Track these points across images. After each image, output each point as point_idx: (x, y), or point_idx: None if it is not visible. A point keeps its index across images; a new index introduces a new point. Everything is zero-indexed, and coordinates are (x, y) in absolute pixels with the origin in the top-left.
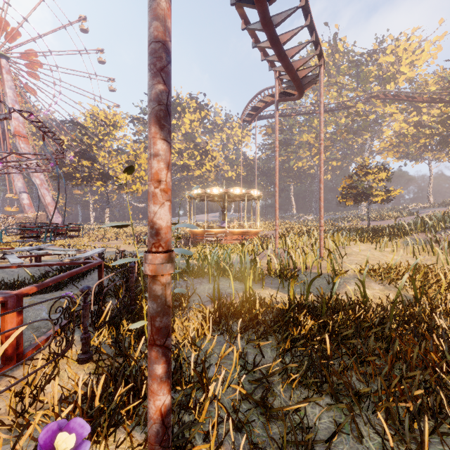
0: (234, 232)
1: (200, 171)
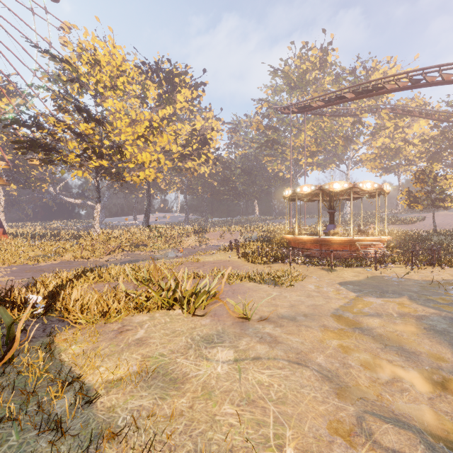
0: (383, 240)
1: (195, 163)
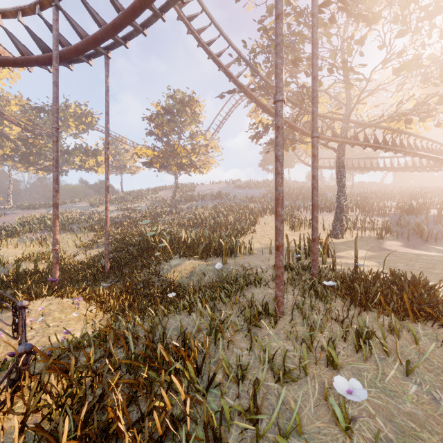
0: None
1: None
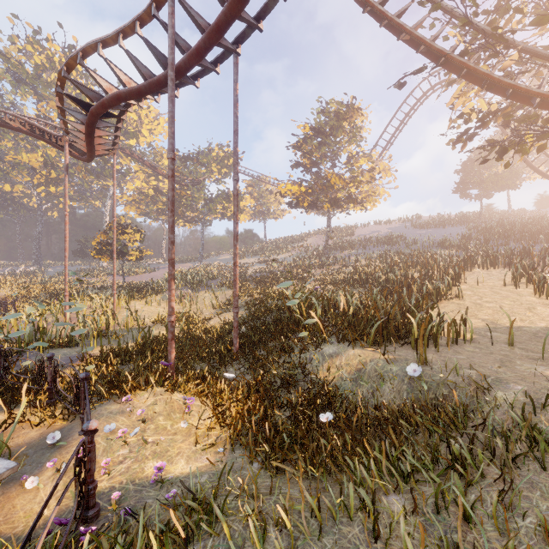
0: None
1: None
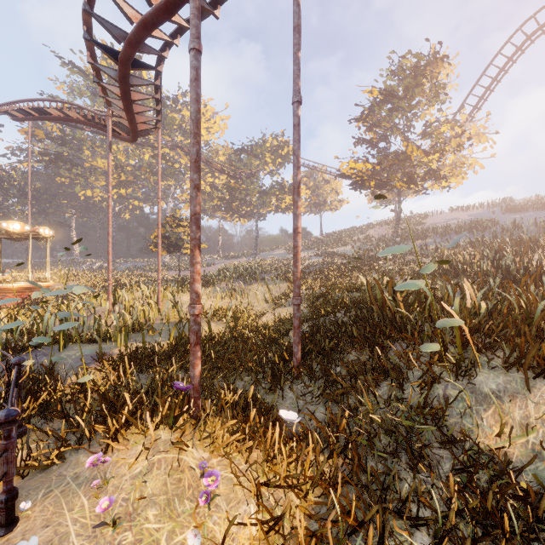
0: (9, 288)
1: None
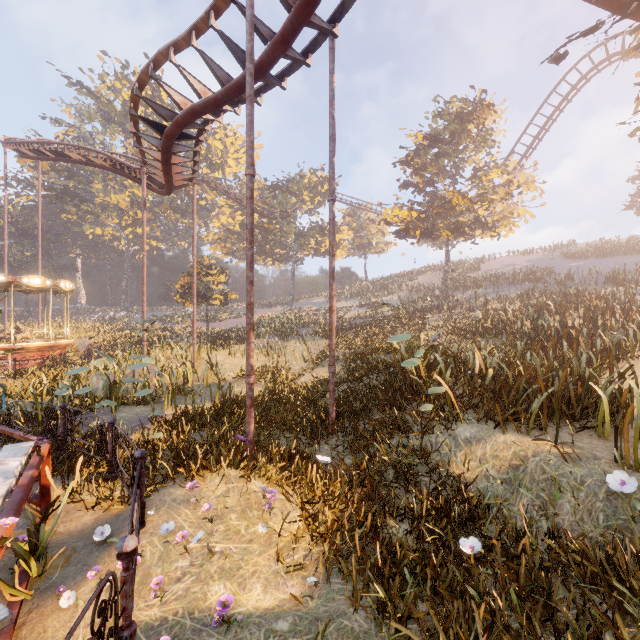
0: (30, 347)
1: None
